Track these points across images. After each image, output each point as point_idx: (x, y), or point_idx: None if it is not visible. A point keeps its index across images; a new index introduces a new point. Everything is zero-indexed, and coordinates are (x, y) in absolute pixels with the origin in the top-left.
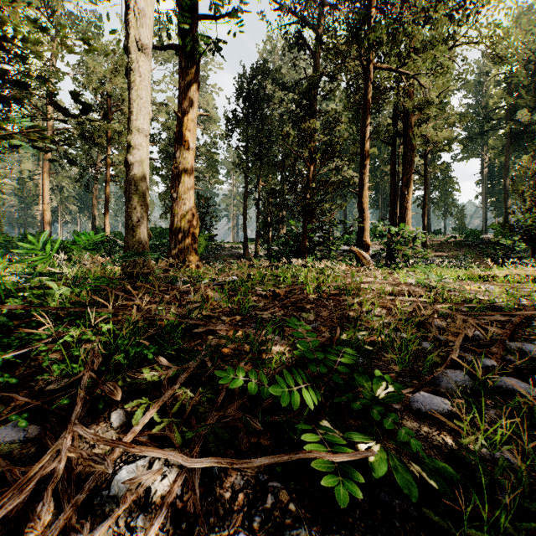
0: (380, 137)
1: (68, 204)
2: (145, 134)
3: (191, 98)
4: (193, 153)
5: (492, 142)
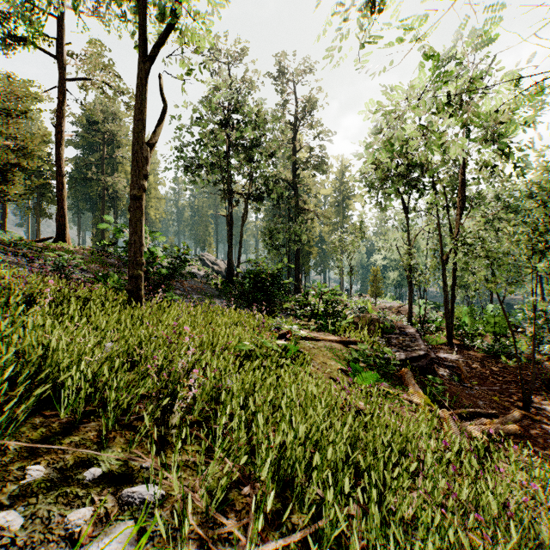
0: None
1: None
2: None
3: None
4: None
5: None
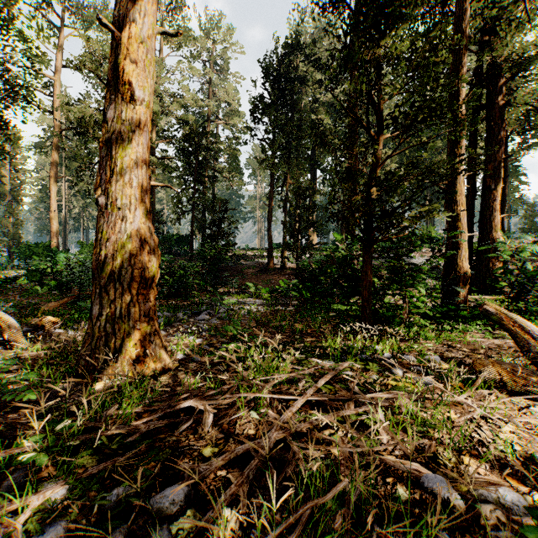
0: None
1: (90, 210)
2: None
3: None
4: (146, 112)
5: None
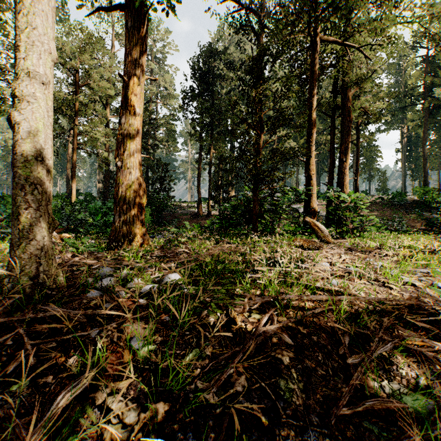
0: (321, 109)
1: None
2: (40, 80)
3: (137, 60)
4: (140, 119)
5: (410, 116)
